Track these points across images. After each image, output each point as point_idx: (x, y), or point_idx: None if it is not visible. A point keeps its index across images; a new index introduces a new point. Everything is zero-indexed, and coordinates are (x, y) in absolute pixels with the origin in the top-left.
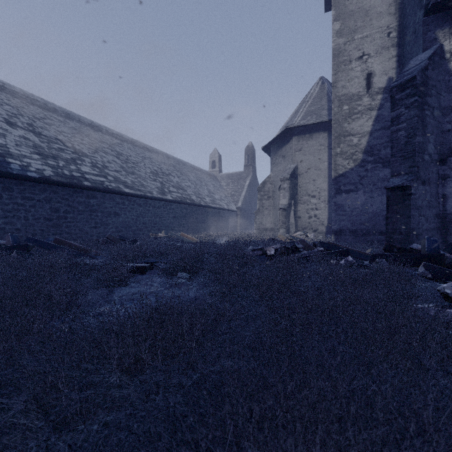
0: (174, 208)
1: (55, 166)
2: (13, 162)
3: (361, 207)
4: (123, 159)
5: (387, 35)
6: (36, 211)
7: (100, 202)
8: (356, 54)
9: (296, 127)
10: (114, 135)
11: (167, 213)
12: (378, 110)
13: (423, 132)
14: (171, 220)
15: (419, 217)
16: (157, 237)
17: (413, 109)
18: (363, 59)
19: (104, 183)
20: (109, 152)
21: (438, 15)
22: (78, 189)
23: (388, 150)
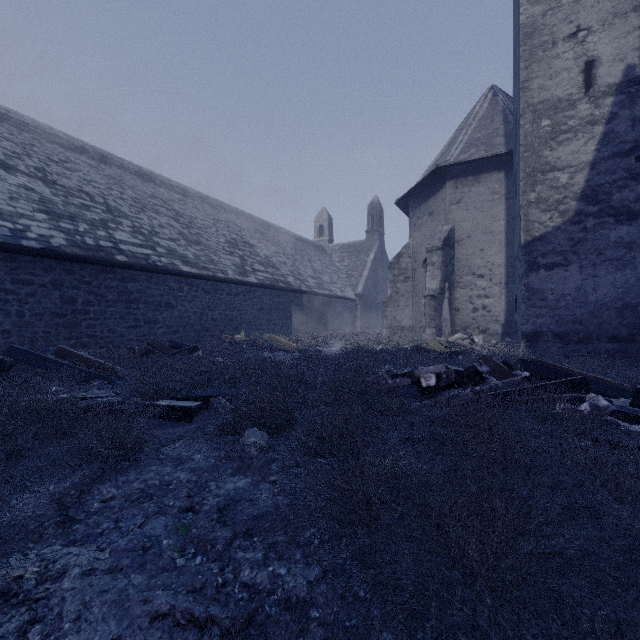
0: (260, 296)
1: (71, 231)
2: None
3: (574, 294)
4: (184, 222)
5: None
6: (37, 302)
7: (143, 287)
8: (564, 30)
9: (453, 165)
10: (173, 187)
11: (250, 304)
12: (607, 124)
13: None
14: (256, 314)
15: None
16: (233, 341)
17: None
18: (578, 38)
19: (150, 258)
20: (164, 211)
21: None
22: (106, 267)
23: (627, 193)
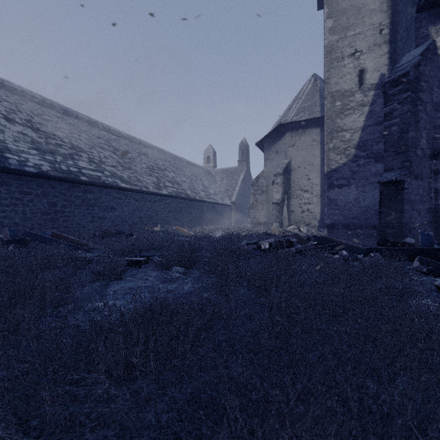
0: (169, 203)
1: (52, 161)
2: (11, 157)
3: (353, 202)
4: (119, 154)
5: (379, 32)
6: (34, 205)
7: (97, 196)
8: (348, 51)
9: (290, 123)
10: (110, 131)
11: (163, 207)
12: (371, 106)
13: (416, 127)
14: (167, 214)
15: (412, 211)
16: (153, 231)
17: (406, 105)
18: (355, 56)
19: (101, 178)
20: (106, 147)
21: (430, 12)
22: (75, 184)
23: (380, 146)
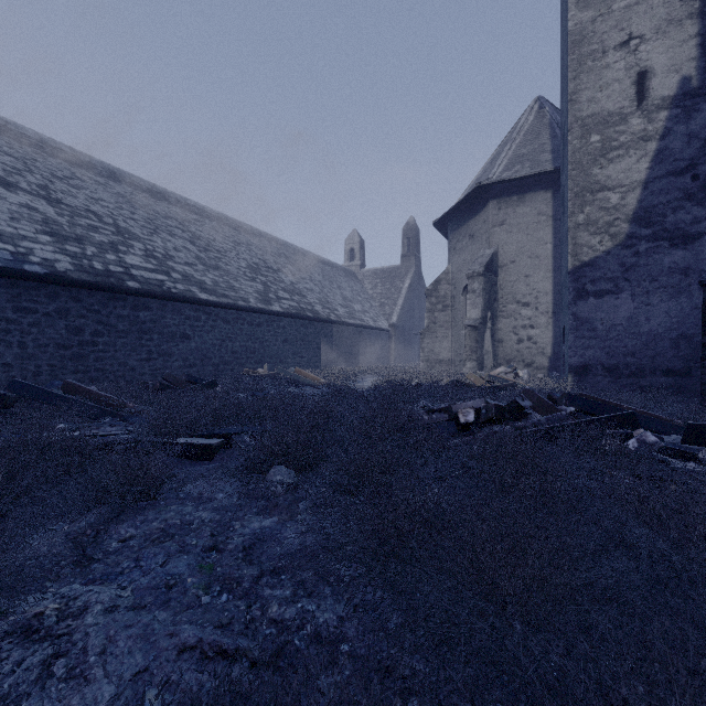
0: (284, 326)
1: (78, 254)
2: None
3: (626, 324)
4: (201, 245)
5: None
6: (41, 333)
7: (157, 316)
8: (615, 38)
9: (496, 184)
10: (188, 207)
11: (274, 335)
12: (661, 140)
13: None
14: (281, 346)
15: None
16: (256, 376)
17: None
18: (630, 46)
19: (165, 285)
20: (179, 233)
21: None
22: (117, 294)
23: (682, 215)
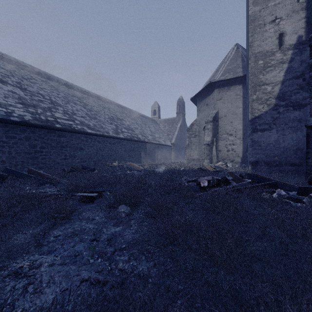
0: (125, 144)
1: (34, 112)
2: None
3: (274, 143)
4: (88, 108)
5: (297, 1)
6: (18, 147)
7: (69, 140)
8: (269, 18)
9: (217, 82)
10: (82, 91)
11: (120, 148)
12: (289, 63)
13: None
14: (123, 153)
15: None
16: (112, 166)
17: None
18: (276, 22)
19: (72, 126)
20: (78, 103)
21: None
22: (51, 130)
23: (298, 96)
